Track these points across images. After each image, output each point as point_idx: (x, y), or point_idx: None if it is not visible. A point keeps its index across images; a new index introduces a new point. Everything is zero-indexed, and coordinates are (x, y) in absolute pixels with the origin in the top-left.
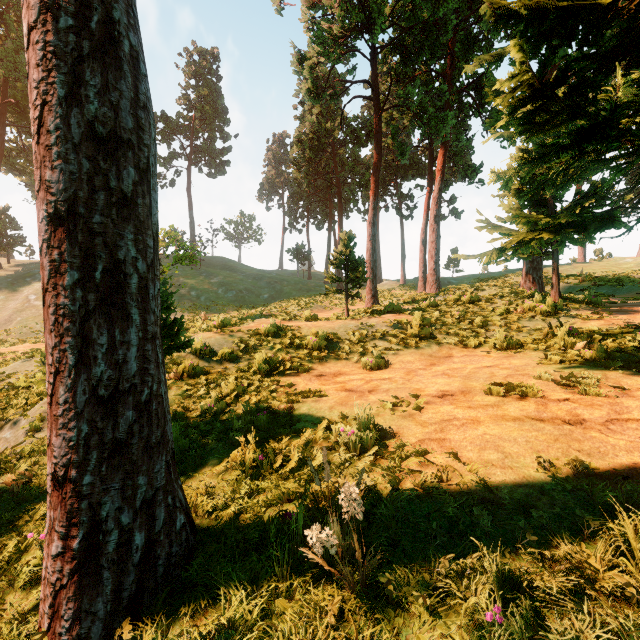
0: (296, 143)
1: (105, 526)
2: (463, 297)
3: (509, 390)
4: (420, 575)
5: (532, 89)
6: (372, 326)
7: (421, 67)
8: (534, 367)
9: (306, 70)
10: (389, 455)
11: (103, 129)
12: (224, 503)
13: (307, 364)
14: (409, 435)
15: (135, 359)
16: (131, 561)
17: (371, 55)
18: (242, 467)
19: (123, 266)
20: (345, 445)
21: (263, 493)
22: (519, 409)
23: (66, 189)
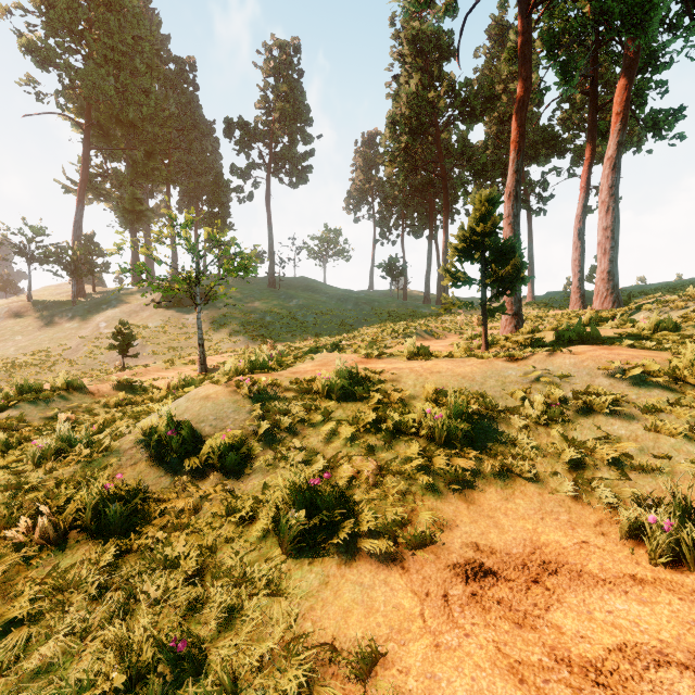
0: (389, 125)
1: None
2: None
3: None
4: None
5: None
6: (567, 375)
7: None
8: None
9: None
10: None
11: None
12: None
13: (424, 497)
14: None
15: None
16: None
17: None
18: None
19: None
20: None
21: None
22: None
23: None
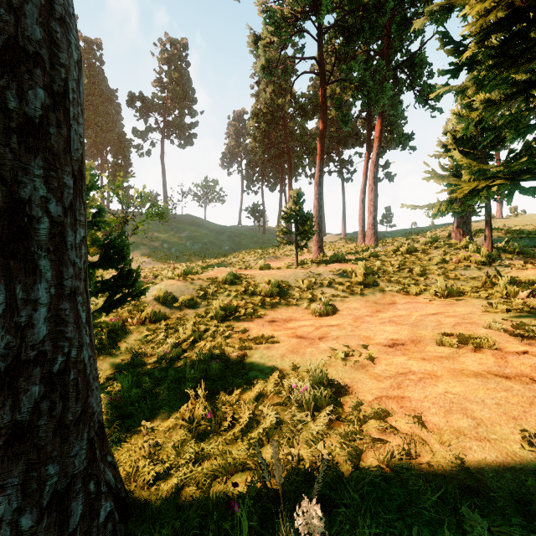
0: (252, 117)
1: None
2: (401, 248)
3: (462, 341)
4: None
5: (511, 10)
6: (320, 274)
7: (361, 47)
8: (480, 315)
9: (260, 49)
10: (345, 416)
11: None
12: (167, 470)
13: (260, 310)
14: (364, 391)
15: (45, 321)
16: None
17: (318, 35)
18: (190, 423)
19: (27, 207)
20: (297, 402)
21: (209, 458)
22: (477, 363)
23: None
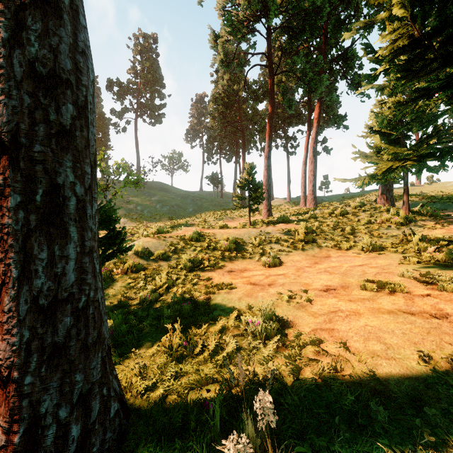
0: (212, 100)
1: (44, 421)
2: (335, 211)
3: (380, 286)
4: None
5: (411, 40)
6: (269, 233)
7: (303, 44)
8: (396, 266)
9: (219, 46)
10: (289, 343)
11: (43, 69)
12: (154, 384)
13: (221, 262)
14: (304, 325)
15: (73, 271)
16: (67, 451)
17: (267, 34)
18: (170, 350)
19: (62, 190)
20: (252, 333)
21: (186, 375)
22: (391, 303)
23: (9, 121)
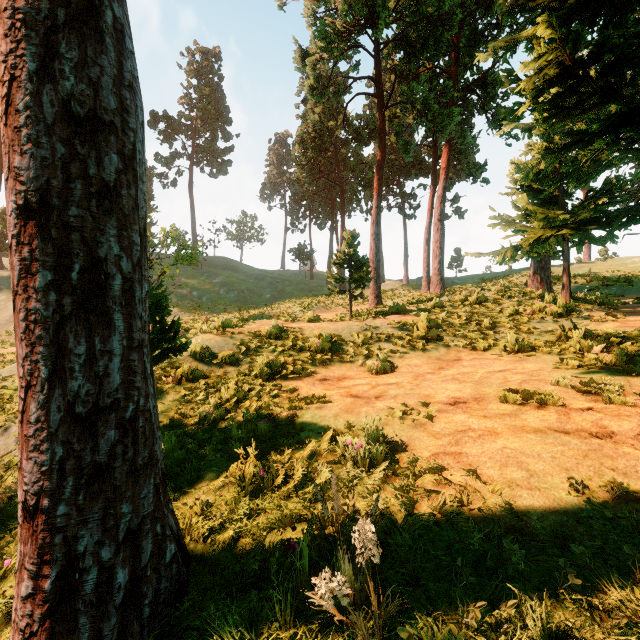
0: (298, 142)
1: (82, 563)
2: (470, 297)
3: (526, 398)
4: (446, 626)
5: (561, 69)
6: (377, 328)
7: (425, 64)
8: (550, 372)
9: (308, 66)
10: (401, 471)
11: (80, 109)
12: (221, 525)
13: (310, 367)
14: (421, 448)
15: (118, 371)
16: (112, 603)
17: (375, 51)
18: (241, 482)
19: (104, 265)
20: (352, 459)
21: (264, 513)
22: (539, 419)
23: (37, 177)
